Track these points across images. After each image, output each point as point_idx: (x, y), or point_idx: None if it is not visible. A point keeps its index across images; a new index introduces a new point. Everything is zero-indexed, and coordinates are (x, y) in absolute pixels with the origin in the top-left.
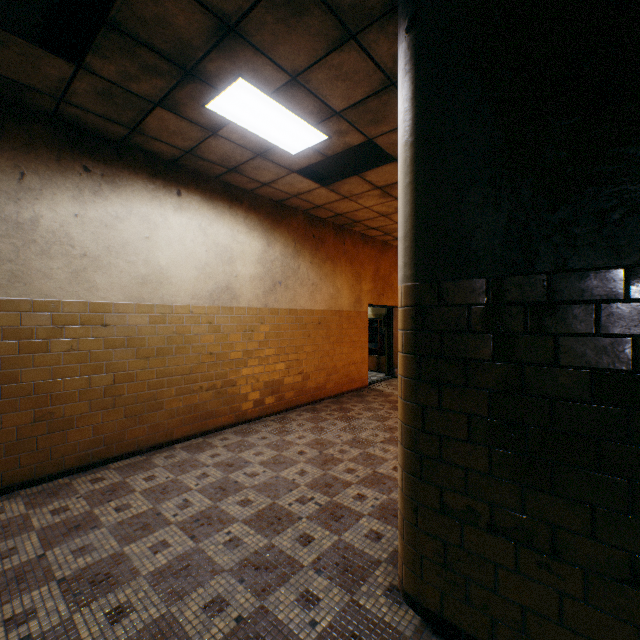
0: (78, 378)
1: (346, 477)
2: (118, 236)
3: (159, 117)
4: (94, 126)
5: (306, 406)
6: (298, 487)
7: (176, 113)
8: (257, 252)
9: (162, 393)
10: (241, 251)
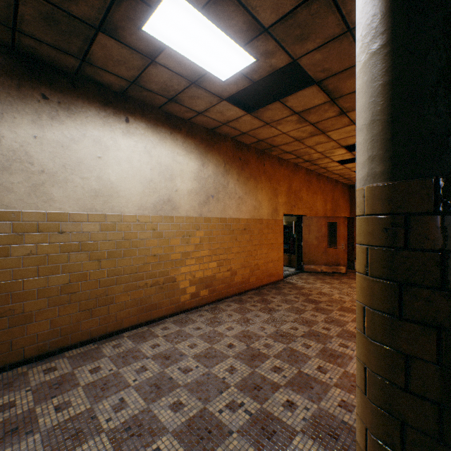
0: (37, 278)
1: (273, 377)
2: (73, 155)
3: (102, 44)
4: (49, 58)
5: (234, 297)
6: (228, 388)
7: (116, 39)
8: (193, 171)
9: (112, 289)
10: (180, 170)
